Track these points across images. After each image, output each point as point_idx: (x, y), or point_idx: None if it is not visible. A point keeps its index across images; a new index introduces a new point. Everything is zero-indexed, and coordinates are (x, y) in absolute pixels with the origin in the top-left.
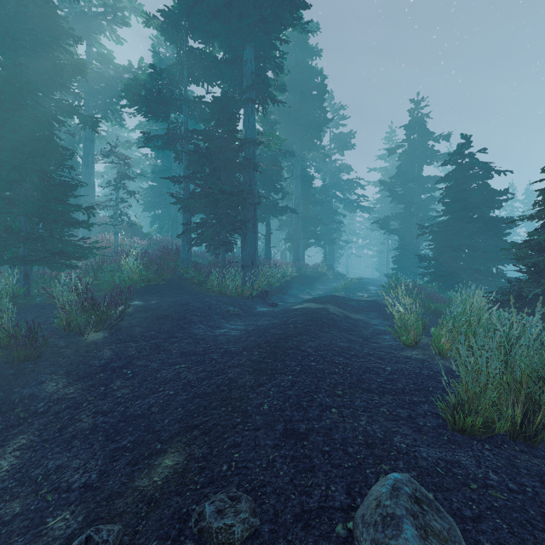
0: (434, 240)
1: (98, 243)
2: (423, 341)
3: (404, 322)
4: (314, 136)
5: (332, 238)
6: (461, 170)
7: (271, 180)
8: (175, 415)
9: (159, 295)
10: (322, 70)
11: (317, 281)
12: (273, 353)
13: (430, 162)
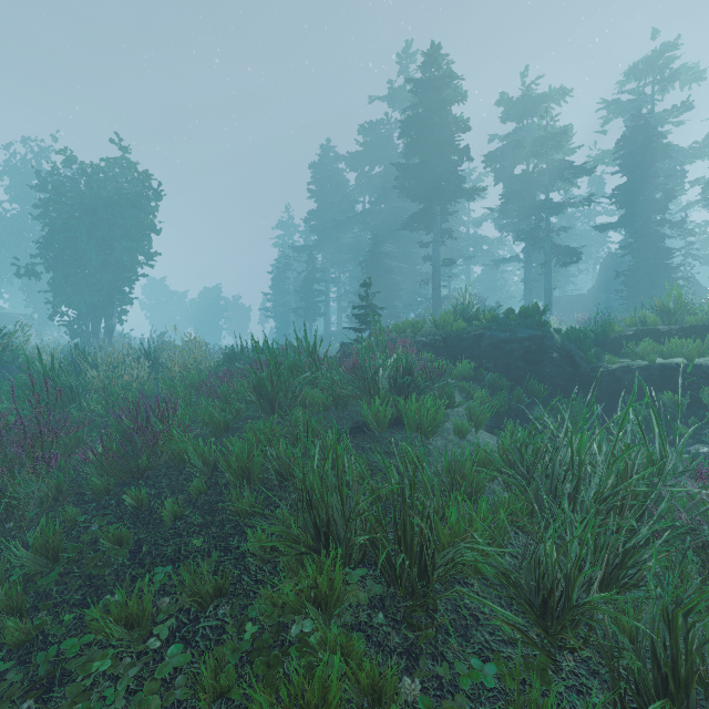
0: None
1: None
2: None
3: None
4: None
5: None
6: None
7: None
8: None
9: None
10: None
11: None
12: None
13: None
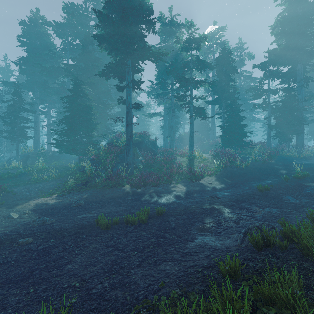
0: None
1: None
2: None
3: None
4: None
5: None
6: None
7: None
8: (313, 169)
9: None
10: None
11: None
12: None
13: None
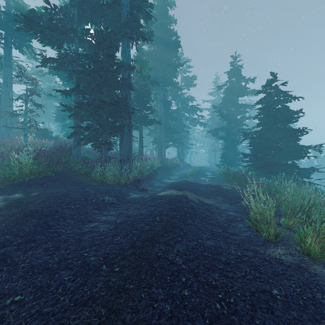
0: (252, 143)
1: (11, 143)
2: (277, 231)
3: (260, 215)
4: (172, 75)
5: (182, 141)
6: (270, 97)
7: (143, 100)
8: None
9: (45, 186)
10: (177, 32)
11: (173, 169)
12: (137, 269)
13: (243, 95)
